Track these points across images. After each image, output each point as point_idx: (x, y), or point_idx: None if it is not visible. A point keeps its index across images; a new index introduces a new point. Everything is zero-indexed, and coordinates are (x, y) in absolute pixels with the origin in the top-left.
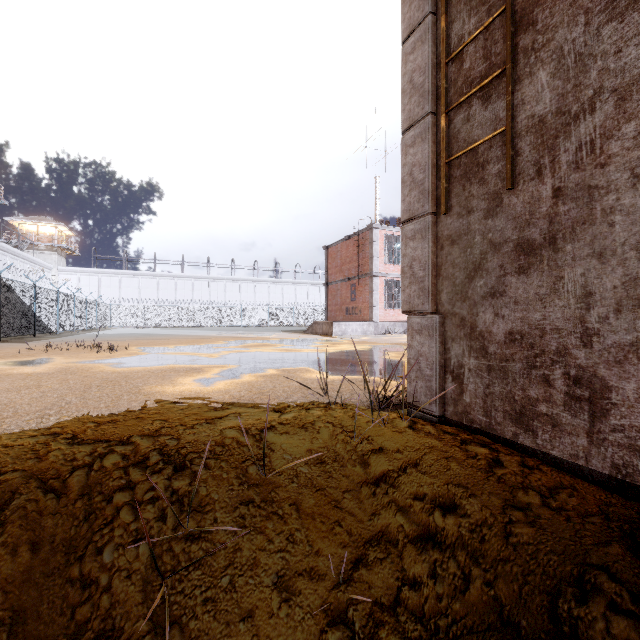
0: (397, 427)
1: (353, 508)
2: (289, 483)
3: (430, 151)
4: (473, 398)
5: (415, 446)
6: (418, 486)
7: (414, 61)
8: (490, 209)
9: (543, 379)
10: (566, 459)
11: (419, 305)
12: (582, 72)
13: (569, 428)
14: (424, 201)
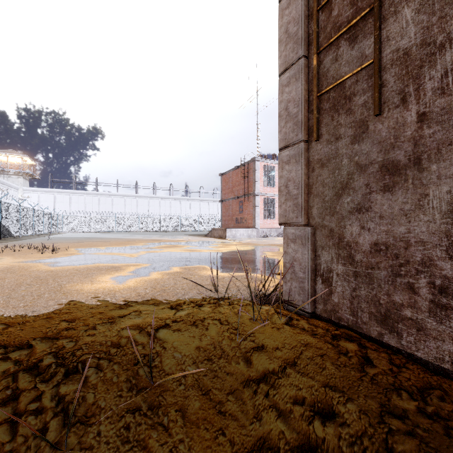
0: (276, 325)
1: (236, 412)
2: (177, 386)
3: (303, 88)
4: (341, 299)
5: (292, 345)
6: (297, 390)
7: (289, 14)
8: (356, 135)
9: (408, 286)
10: (431, 361)
11: (293, 218)
12: (448, 4)
13: (434, 333)
14: (298, 131)
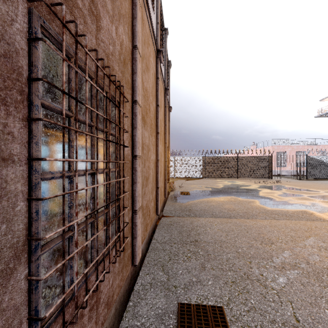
0: None
1: None
2: None
3: None
4: None
5: None
6: None
7: None
8: None
9: None
10: None
11: None
12: None
13: None
14: None
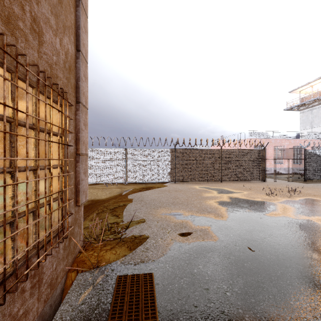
0: None
1: None
2: None
3: None
4: None
5: None
6: None
7: None
8: None
9: None
10: None
11: None
12: None
13: None
14: None
